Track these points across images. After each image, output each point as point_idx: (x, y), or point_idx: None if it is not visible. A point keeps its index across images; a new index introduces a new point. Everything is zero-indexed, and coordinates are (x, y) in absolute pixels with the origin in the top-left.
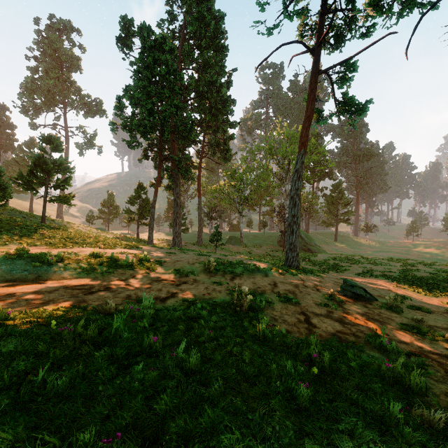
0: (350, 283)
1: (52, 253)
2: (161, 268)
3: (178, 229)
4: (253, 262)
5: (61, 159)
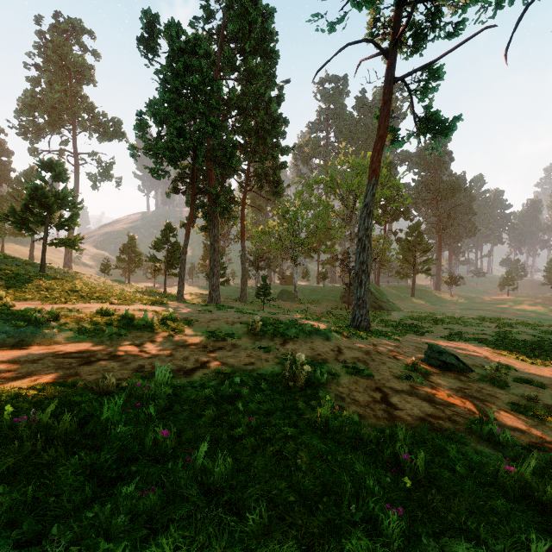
0: (437, 348)
1: (45, 310)
2: (190, 329)
3: (215, 281)
4: (310, 321)
5: (65, 191)
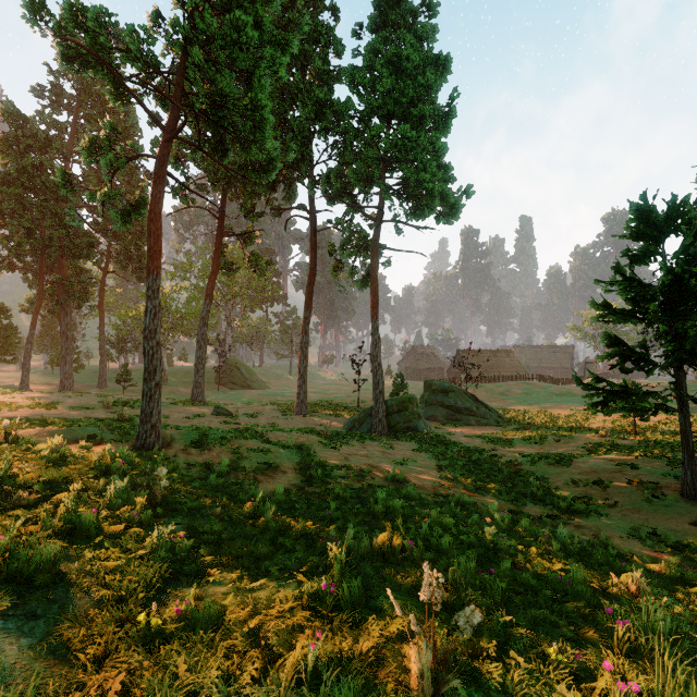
0: (217, 406)
1: None
2: (60, 407)
3: (68, 369)
4: None
5: None
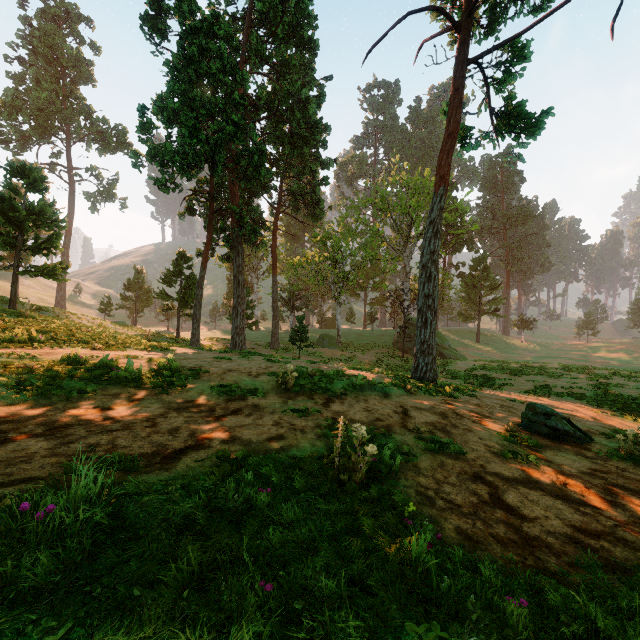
0: (543, 409)
1: None
2: (196, 384)
3: (239, 323)
4: (360, 372)
5: (41, 204)
